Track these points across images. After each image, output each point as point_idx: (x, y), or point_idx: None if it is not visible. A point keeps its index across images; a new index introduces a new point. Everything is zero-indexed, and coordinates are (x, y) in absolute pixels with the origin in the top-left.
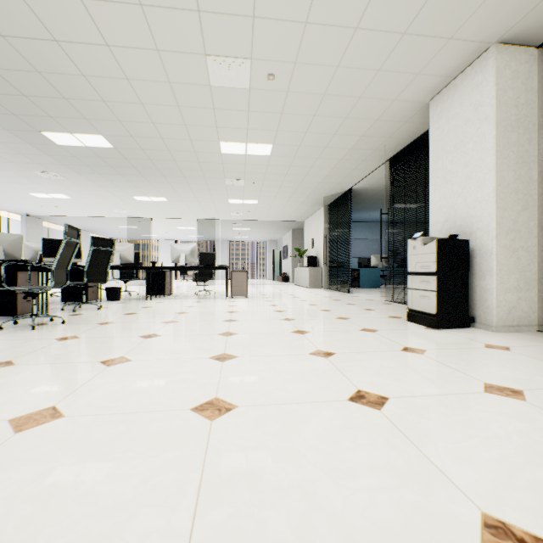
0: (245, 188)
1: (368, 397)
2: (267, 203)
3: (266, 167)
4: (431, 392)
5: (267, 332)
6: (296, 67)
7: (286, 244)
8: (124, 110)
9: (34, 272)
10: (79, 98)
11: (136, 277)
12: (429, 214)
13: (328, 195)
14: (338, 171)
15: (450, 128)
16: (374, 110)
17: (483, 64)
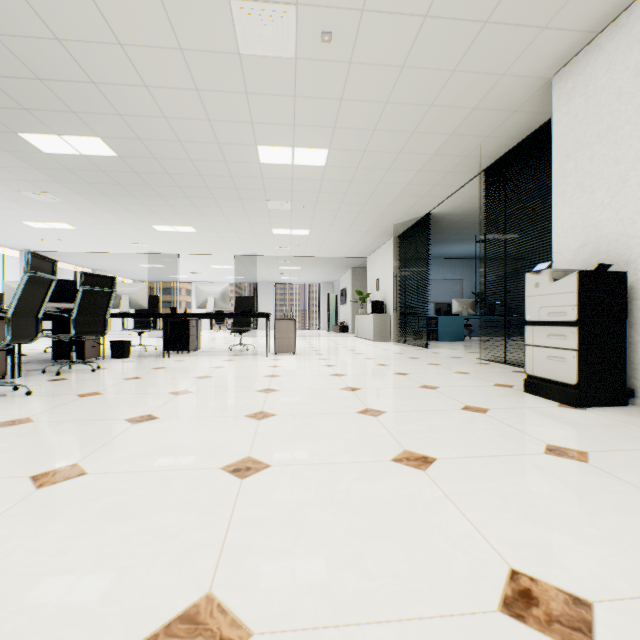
0: (293, 214)
1: (544, 599)
2: (321, 233)
3: (320, 183)
4: None
5: (321, 411)
6: (363, 18)
7: (344, 287)
8: (123, 97)
9: None
10: (58, 79)
11: (154, 327)
12: (553, 237)
13: (399, 222)
14: (415, 189)
15: (589, 110)
16: (472, 93)
17: None
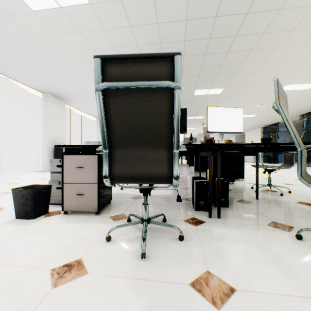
0: None
1: None
2: None
3: (248, 119)
4: None
5: None
6: None
7: None
8: None
9: None
10: None
11: None
12: None
13: (266, 124)
14: (276, 118)
15: None
16: (299, 107)
17: None
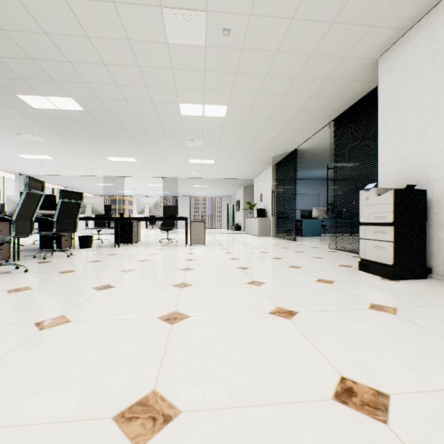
0: (203, 149)
1: (360, 393)
2: (222, 162)
3: (222, 128)
4: (441, 383)
5: (222, 283)
6: (251, 20)
7: (238, 199)
8: (89, 71)
9: (5, 223)
10: (45, 59)
11: (108, 226)
12: (379, 166)
13: (276, 155)
14: (286, 132)
15: (402, 81)
16: (324, 68)
17: (441, 11)
